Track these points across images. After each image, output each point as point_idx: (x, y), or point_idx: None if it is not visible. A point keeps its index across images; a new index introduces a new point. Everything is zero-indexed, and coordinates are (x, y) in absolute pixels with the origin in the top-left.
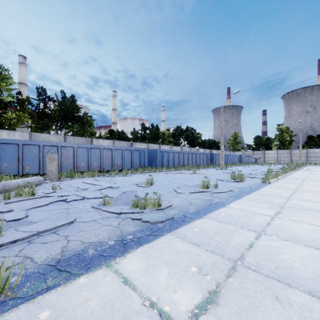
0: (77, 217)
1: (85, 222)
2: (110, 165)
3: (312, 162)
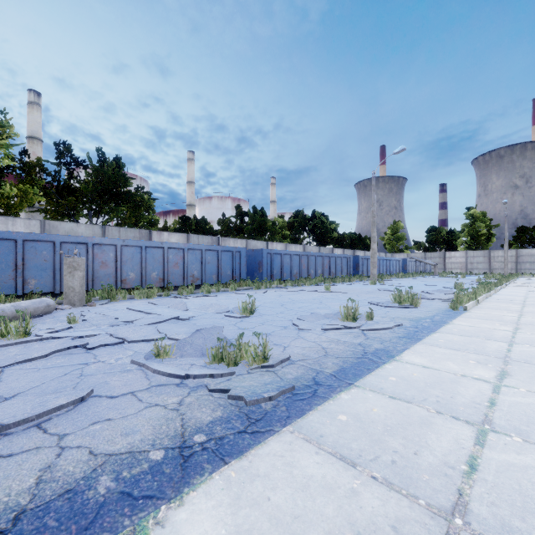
0: (99, 384)
1: (111, 398)
2: (180, 276)
3: (526, 271)
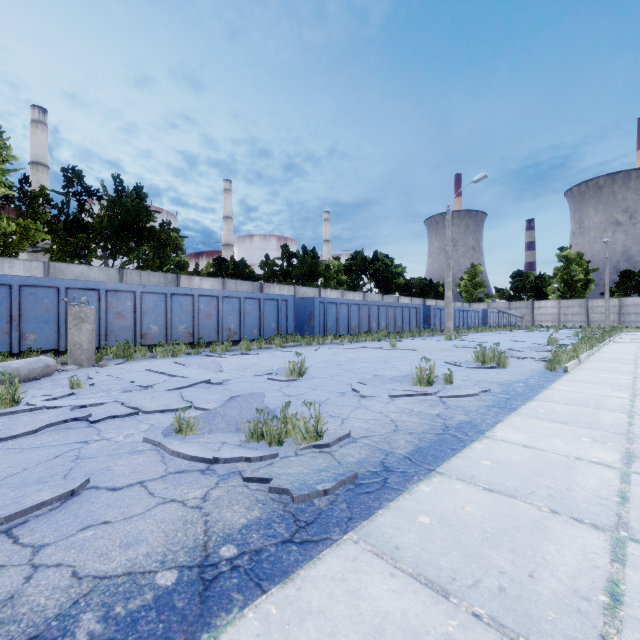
0: (99, 471)
1: (112, 491)
2: (214, 330)
3: (631, 324)
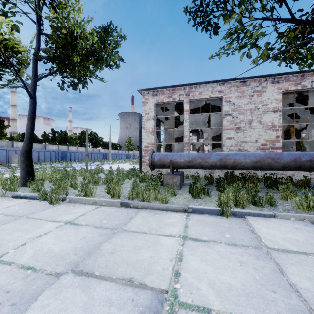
0: None
1: None
2: (37, 160)
3: None
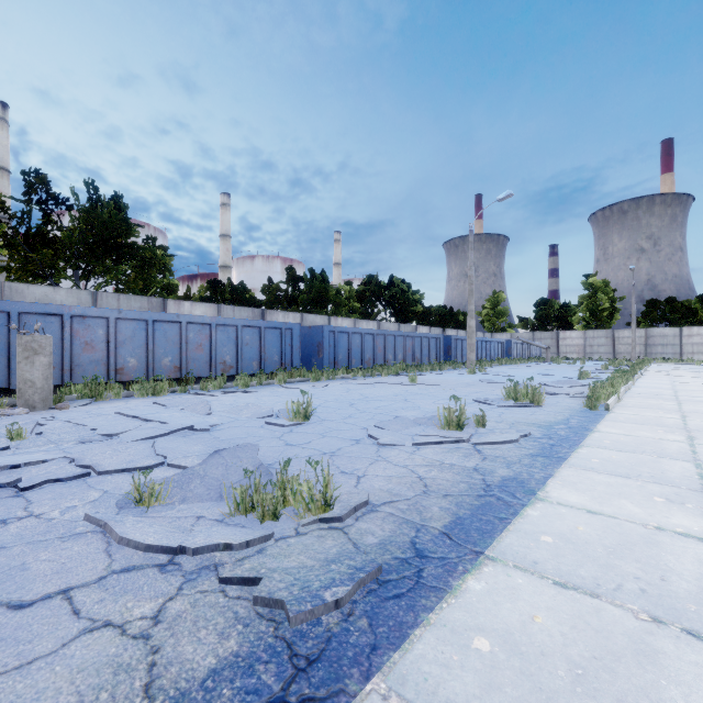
0: (6, 572)
1: (15, 610)
2: (205, 364)
3: (658, 356)
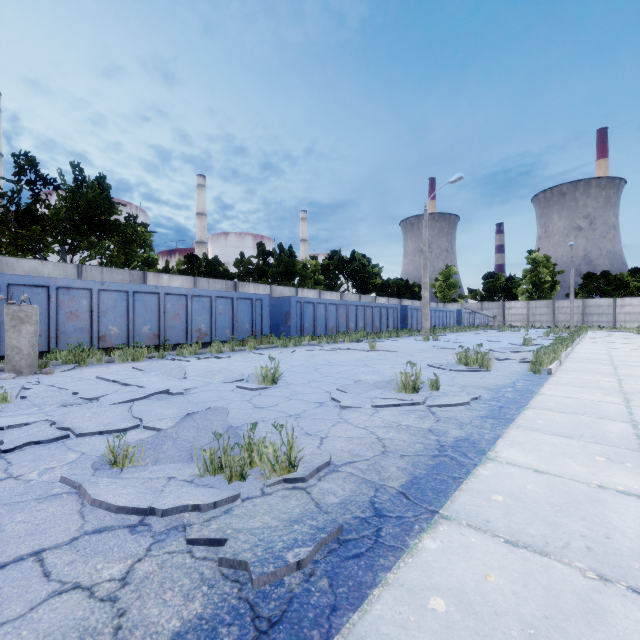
0: None
1: None
2: (182, 331)
3: (594, 324)
